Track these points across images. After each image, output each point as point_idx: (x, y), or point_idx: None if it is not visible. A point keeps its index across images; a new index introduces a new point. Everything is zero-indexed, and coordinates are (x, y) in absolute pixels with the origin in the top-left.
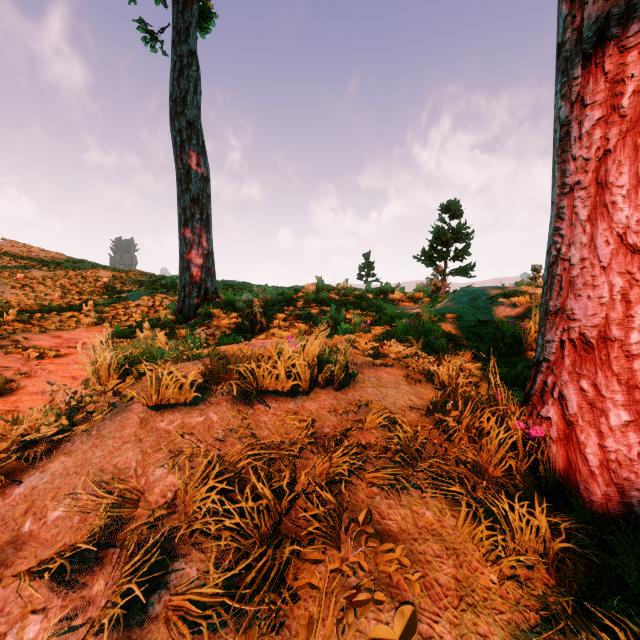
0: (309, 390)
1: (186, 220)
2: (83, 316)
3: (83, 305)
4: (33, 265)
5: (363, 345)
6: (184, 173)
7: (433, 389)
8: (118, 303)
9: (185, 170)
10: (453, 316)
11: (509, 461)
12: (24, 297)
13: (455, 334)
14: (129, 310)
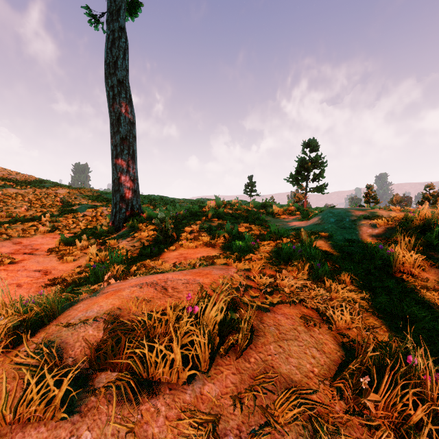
0: (209, 362)
1: (117, 154)
2: (41, 225)
3: (42, 216)
4: (10, 185)
5: (259, 279)
6: (115, 119)
7: (330, 332)
8: (69, 214)
9: (116, 117)
10: (325, 235)
11: None
12: None
13: (331, 254)
14: (77, 219)
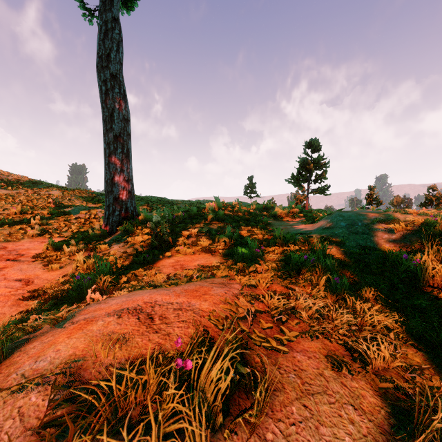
0: None
1: (110, 153)
2: (30, 228)
3: (31, 219)
4: (0, 185)
5: (269, 300)
6: (108, 115)
7: (364, 376)
8: (61, 216)
9: (109, 113)
10: (336, 241)
11: None
12: None
13: (346, 264)
14: (69, 222)
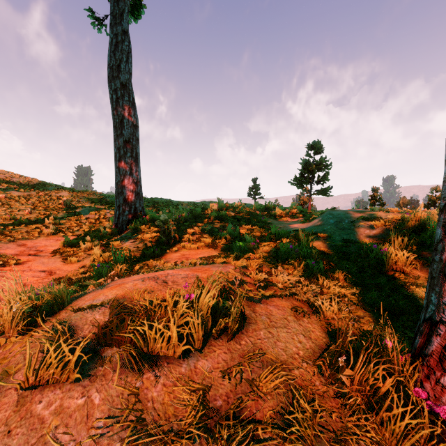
0: (203, 343)
1: (120, 157)
2: (45, 227)
3: (45, 219)
4: (13, 187)
5: (254, 274)
6: (118, 122)
7: (318, 322)
8: (72, 217)
9: (119, 119)
10: (324, 236)
11: (415, 444)
12: (2, 212)
13: (327, 254)
14: (80, 222)
